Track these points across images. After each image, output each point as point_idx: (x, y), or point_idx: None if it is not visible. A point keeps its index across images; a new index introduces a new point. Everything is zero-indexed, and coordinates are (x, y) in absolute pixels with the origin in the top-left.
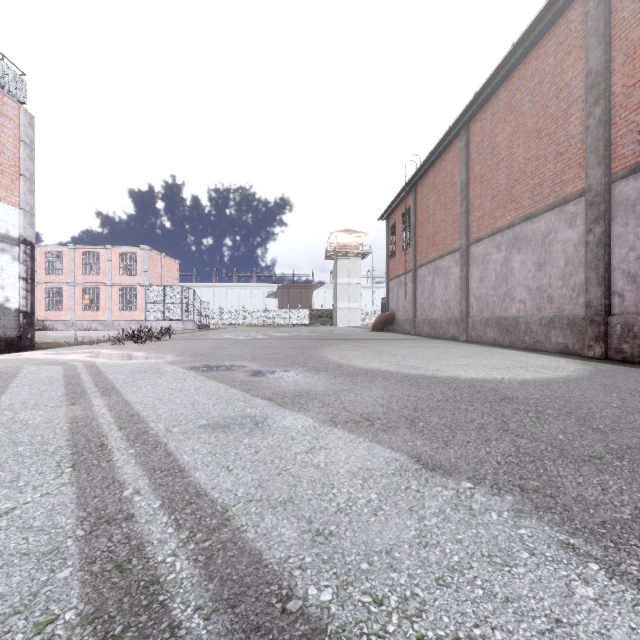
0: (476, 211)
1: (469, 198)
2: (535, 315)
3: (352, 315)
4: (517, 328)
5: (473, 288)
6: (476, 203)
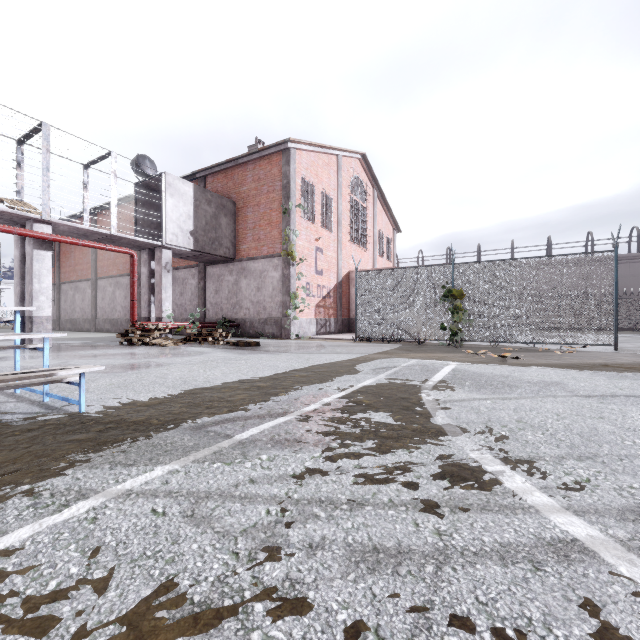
0: (101, 262)
1: (97, 253)
2: (124, 318)
3: None
4: (118, 324)
5: (99, 303)
6: (101, 258)
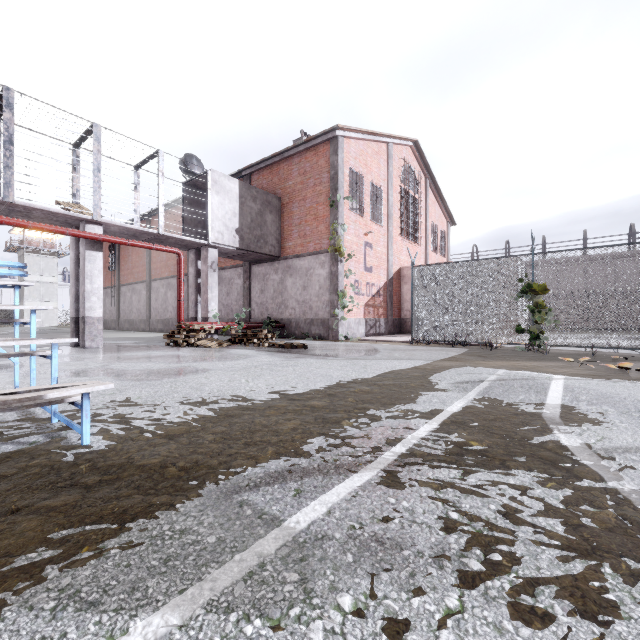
0: (154, 265)
1: (151, 256)
2: (175, 318)
3: (46, 315)
4: (169, 324)
5: (153, 304)
6: (154, 261)
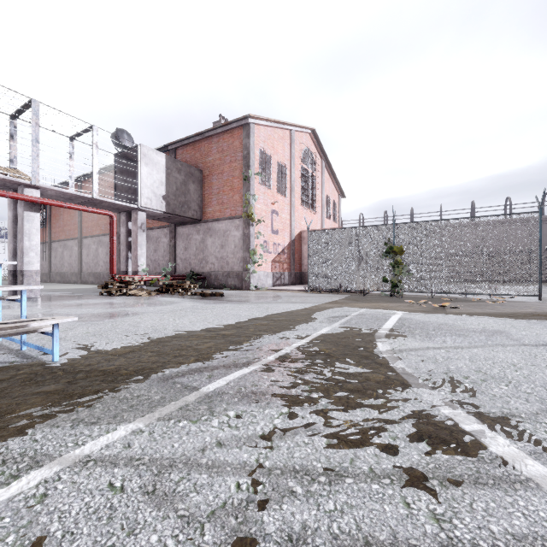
0: (86, 223)
1: (82, 216)
2: (106, 272)
3: None
4: (100, 277)
5: (84, 259)
6: (86, 220)
